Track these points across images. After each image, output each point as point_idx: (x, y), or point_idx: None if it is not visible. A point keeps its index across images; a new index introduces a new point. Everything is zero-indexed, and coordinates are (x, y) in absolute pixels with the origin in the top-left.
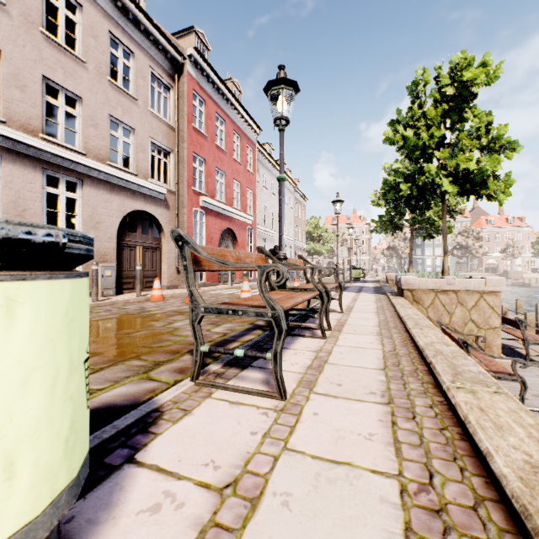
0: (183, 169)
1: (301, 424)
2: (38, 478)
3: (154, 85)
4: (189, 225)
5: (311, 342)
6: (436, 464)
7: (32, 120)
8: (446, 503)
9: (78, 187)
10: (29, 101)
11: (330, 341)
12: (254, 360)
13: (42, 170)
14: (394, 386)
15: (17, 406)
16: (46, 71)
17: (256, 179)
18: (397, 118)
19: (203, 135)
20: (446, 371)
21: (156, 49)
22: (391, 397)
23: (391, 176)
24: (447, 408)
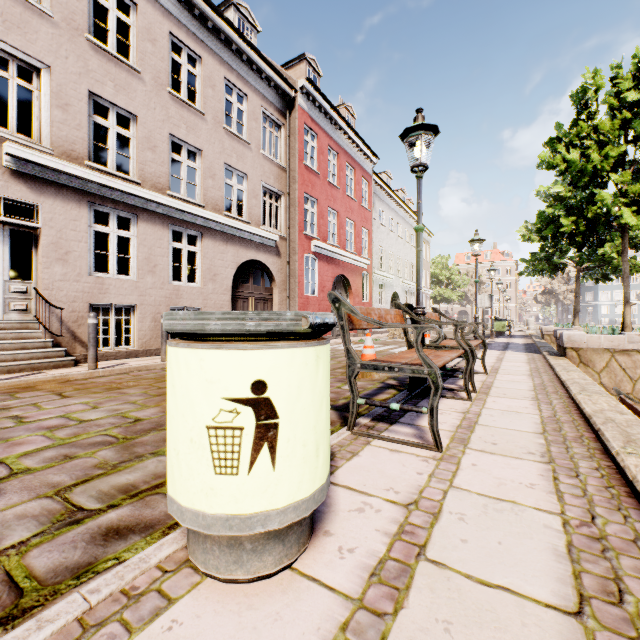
0: (294, 213)
1: (462, 471)
2: (324, 461)
3: (266, 125)
4: (300, 273)
5: (455, 403)
6: (599, 510)
7: (161, 178)
8: (607, 535)
9: (198, 240)
10: (158, 161)
11: (477, 403)
12: (400, 417)
13: (169, 226)
14: (555, 449)
15: (319, 416)
16: (172, 129)
17: (372, 216)
18: (557, 135)
19: (315, 172)
20: (617, 438)
21: (267, 86)
22: (551, 457)
23: (548, 202)
24: (615, 471)
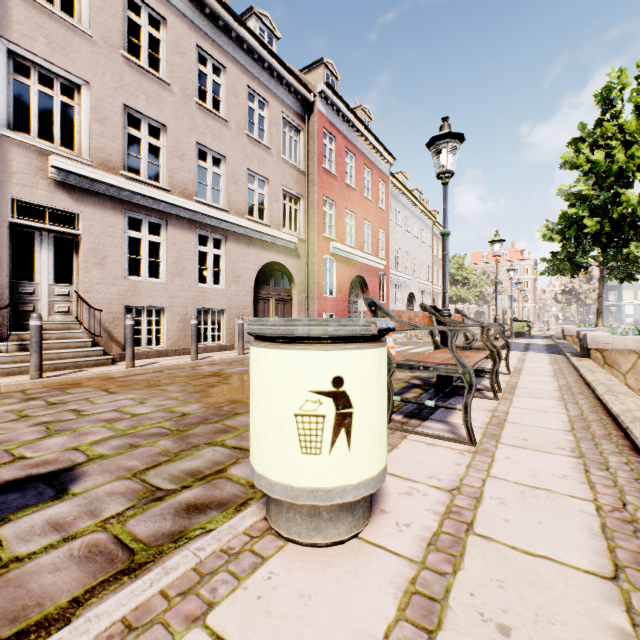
0: (313, 215)
1: (497, 463)
2: (385, 447)
3: (285, 130)
4: (319, 274)
5: (482, 402)
6: (629, 499)
7: (188, 185)
8: (637, 519)
9: (222, 243)
10: (186, 168)
11: (503, 403)
12: (430, 414)
13: (195, 231)
14: (584, 445)
15: (382, 408)
16: (198, 137)
17: (389, 217)
18: (581, 135)
19: (333, 175)
20: None
21: (287, 92)
22: (581, 453)
23: (569, 201)
24: None
